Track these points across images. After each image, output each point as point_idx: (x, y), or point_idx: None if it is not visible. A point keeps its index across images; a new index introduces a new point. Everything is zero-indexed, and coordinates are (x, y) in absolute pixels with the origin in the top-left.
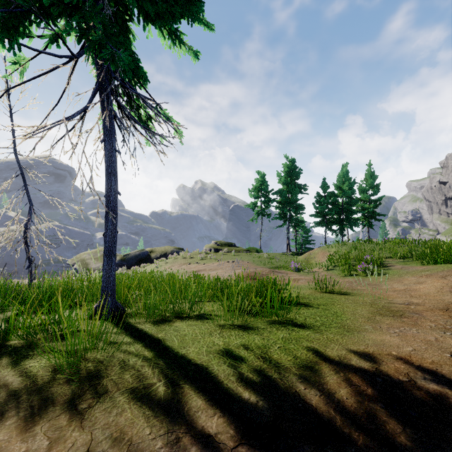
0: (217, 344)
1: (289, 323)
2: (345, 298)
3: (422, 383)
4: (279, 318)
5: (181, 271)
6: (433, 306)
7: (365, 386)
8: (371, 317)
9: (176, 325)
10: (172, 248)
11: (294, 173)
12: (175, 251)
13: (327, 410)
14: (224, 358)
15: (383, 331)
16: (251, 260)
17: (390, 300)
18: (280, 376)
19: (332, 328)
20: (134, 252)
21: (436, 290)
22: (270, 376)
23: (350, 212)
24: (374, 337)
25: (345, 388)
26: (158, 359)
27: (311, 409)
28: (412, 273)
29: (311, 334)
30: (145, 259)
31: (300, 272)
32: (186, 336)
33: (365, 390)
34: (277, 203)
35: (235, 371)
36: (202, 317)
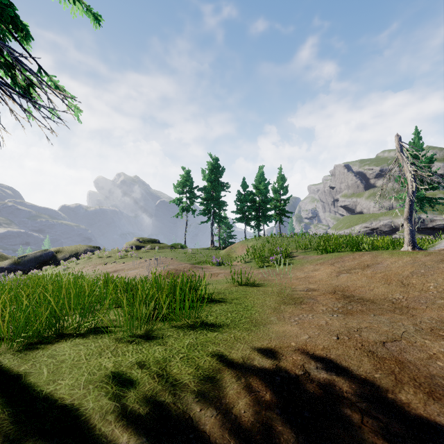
0: (104, 367)
1: (199, 325)
2: (257, 289)
3: (315, 374)
4: (190, 319)
5: (95, 273)
6: (325, 290)
7: (264, 390)
8: (277, 307)
9: (56, 347)
10: (86, 247)
11: (217, 171)
12: (89, 250)
13: (221, 435)
14: (109, 387)
15: (285, 321)
16: (175, 257)
17: (294, 288)
18: (174, 398)
19: (241, 324)
20: (34, 253)
21: (327, 276)
22: (161, 402)
23: (265, 210)
24: (277, 329)
25: (244, 398)
26: (2, 411)
27: (203, 438)
28: (311, 262)
29: (219, 335)
30: (49, 261)
31: (221, 266)
32: (63, 363)
33: (264, 395)
34: (202, 199)
35: (118, 404)
36: (97, 331)
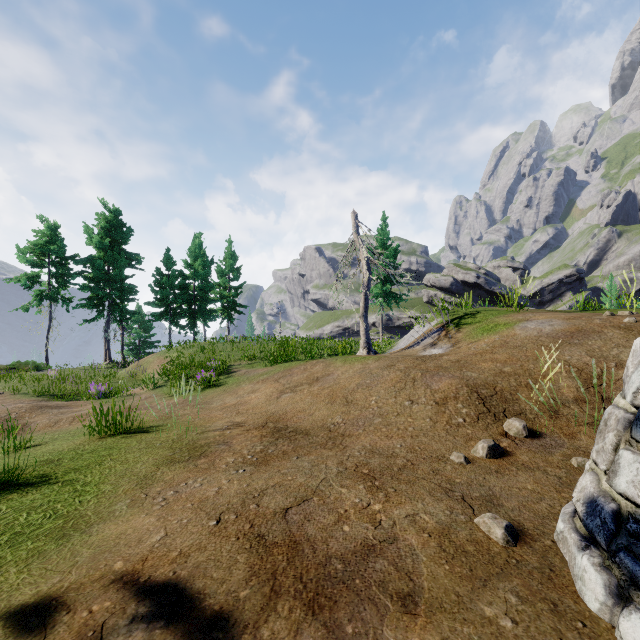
0: None
1: None
2: (139, 440)
3: None
4: None
5: None
6: (254, 423)
7: None
8: (151, 474)
9: None
10: None
11: (118, 232)
12: None
13: None
14: None
15: (143, 505)
16: (11, 389)
17: (208, 426)
18: None
19: (29, 542)
20: None
21: (265, 399)
22: None
23: (205, 301)
24: (110, 533)
25: None
26: None
27: None
28: (252, 379)
29: None
30: None
31: (105, 400)
32: None
33: None
34: (86, 279)
35: None
36: None
